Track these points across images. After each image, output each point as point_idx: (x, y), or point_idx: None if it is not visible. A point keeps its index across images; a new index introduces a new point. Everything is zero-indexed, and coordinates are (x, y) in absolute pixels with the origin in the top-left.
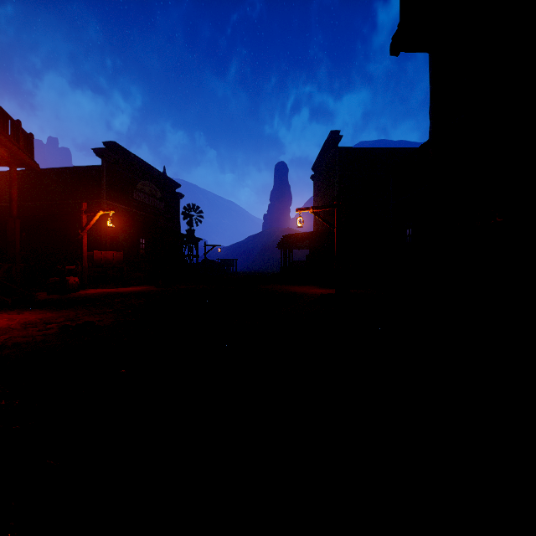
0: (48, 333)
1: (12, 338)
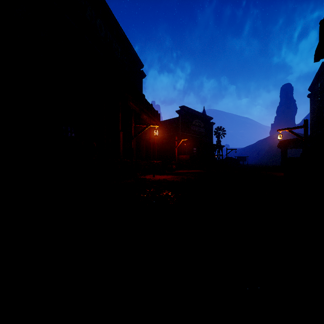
0: (180, 179)
1: (174, 179)
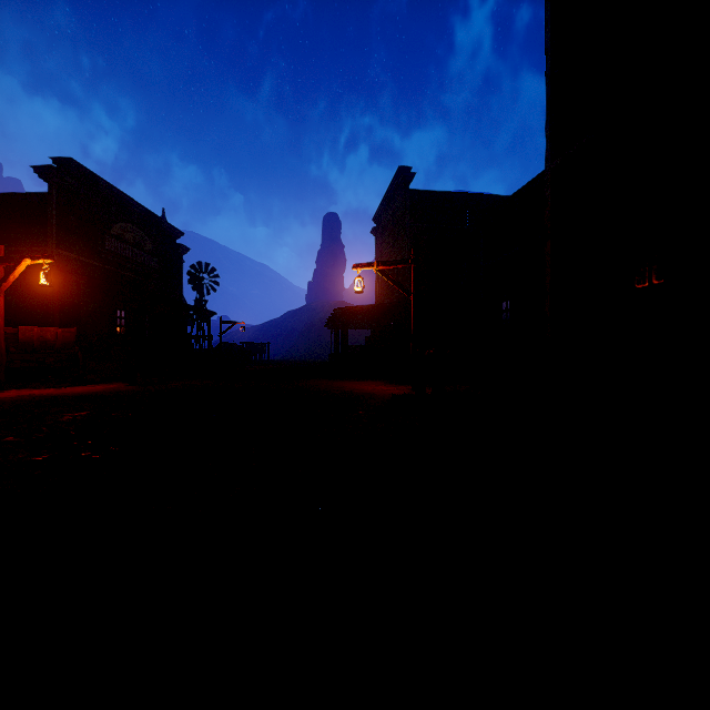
0: None
1: None
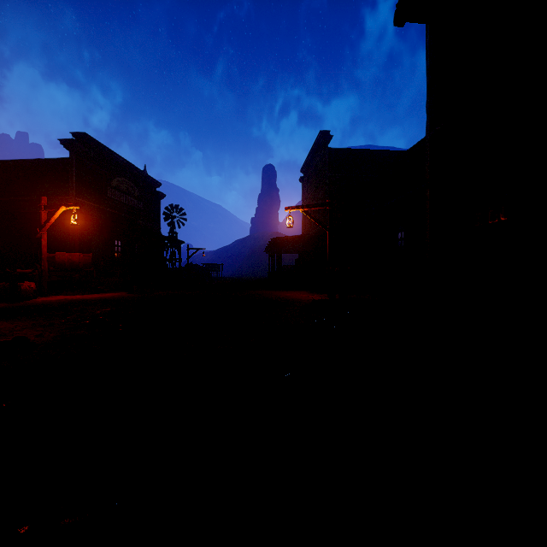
0: None
1: None
